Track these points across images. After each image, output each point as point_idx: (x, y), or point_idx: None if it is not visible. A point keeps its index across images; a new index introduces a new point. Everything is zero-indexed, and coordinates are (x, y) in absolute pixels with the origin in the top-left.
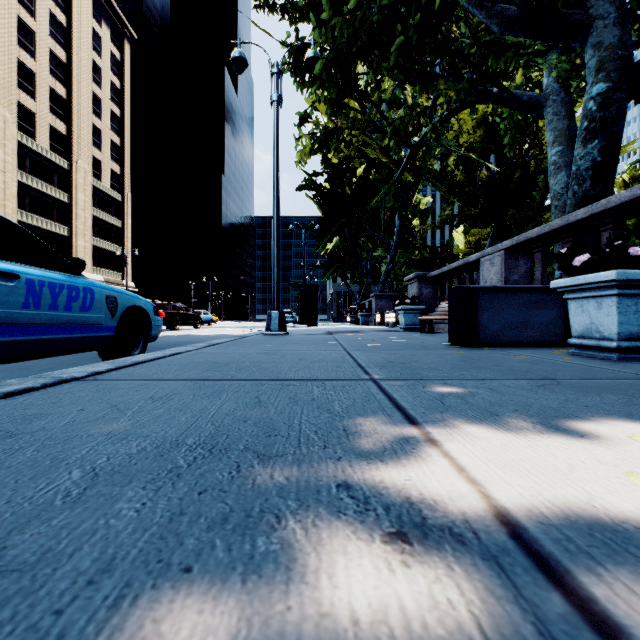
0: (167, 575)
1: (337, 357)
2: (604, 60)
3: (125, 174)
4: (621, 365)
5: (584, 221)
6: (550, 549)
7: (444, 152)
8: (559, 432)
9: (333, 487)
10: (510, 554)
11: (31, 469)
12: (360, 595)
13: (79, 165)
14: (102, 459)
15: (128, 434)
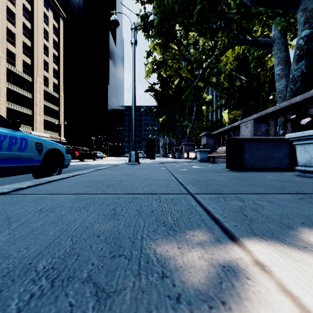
0: None
1: (166, 177)
2: (308, 17)
3: (60, 84)
4: None
5: (300, 102)
6: None
7: (218, 73)
8: None
9: None
10: None
11: None
12: None
13: (37, 80)
14: None
15: None
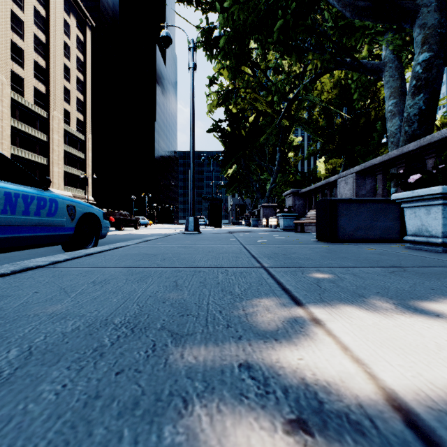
0: None
1: (236, 250)
2: (427, 36)
3: (87, 121)
4: (446, 256)
5: (414, 151)
6: None
7: (311, 105)
8: (418, 312)
9: (235, 367)
10: None
11: None
12: None
13: (54, 115)
14: (40, 338)
15: (67, 314)
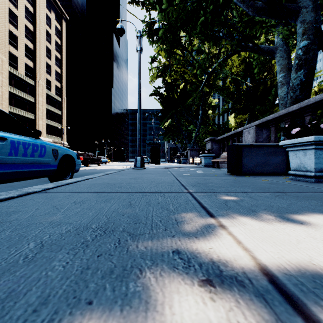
0: (78, 306)
1: (170, 180)
2: (306, 29)
3: (63, 87)
4: (317, 185)
5: (296, 111)
6: (292, 290)
7: (224, 76)
8: (289, 221)
9: (170, 252)
10: (270, 293)
11: (8, 242)
12: (187, 319)
13: (40, 83)
14: (46, 236)
15: (61, 222)
